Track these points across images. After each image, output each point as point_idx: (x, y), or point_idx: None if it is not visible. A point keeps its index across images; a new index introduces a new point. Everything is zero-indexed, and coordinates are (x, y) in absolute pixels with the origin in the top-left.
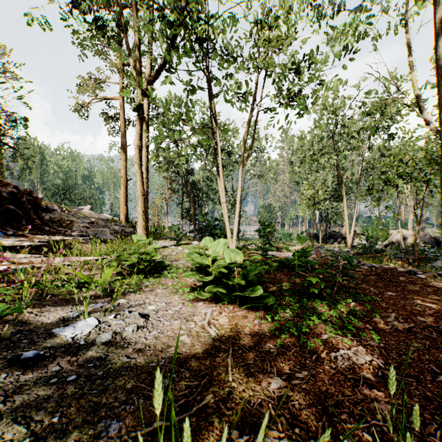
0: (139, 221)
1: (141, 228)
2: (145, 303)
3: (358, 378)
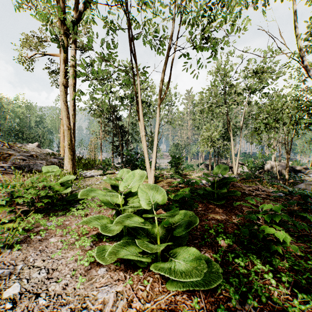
0: (65, 153)
1: (68, 159)
2: (12, 274)
3: None
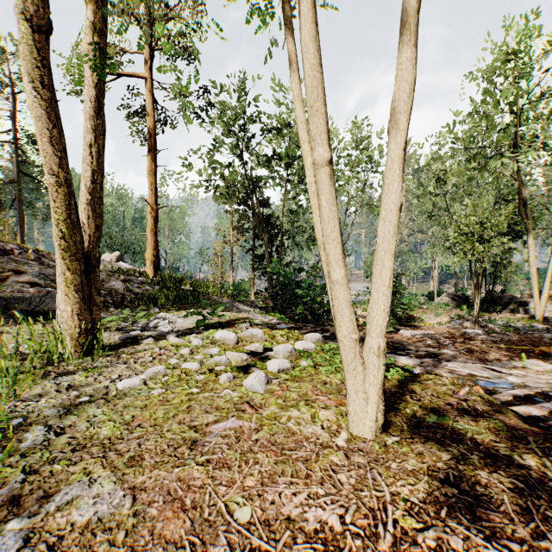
0: (57, 266)
1: (62, 287)
2: None
3: None
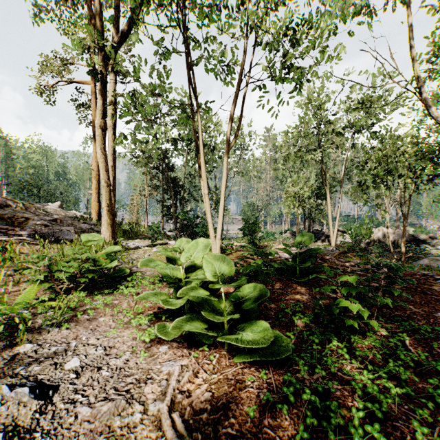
0: (103, 217)
1: (106, 225)
2: (67, 350)
3: None
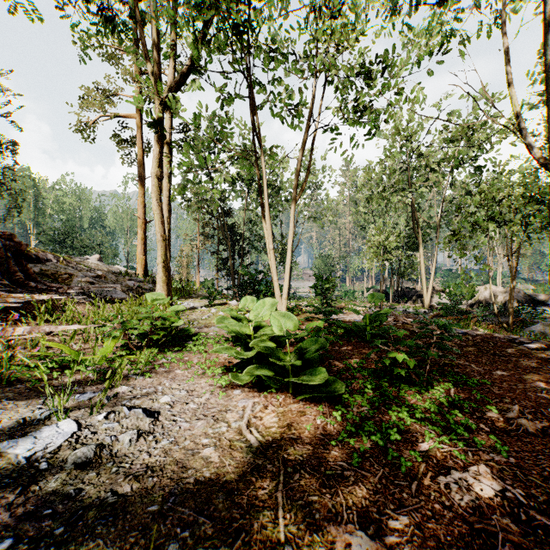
0: (158, 274)
1: (162, 283)
2: (156, 392)
3: (494, 530)
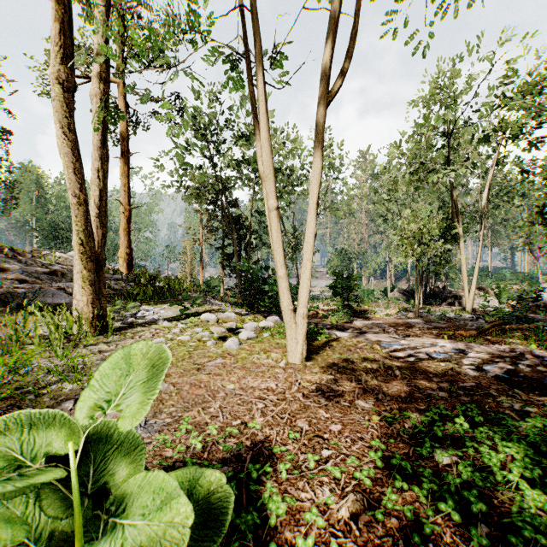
0: (75, 266)
1: (80, 282)
2: None
3: None
